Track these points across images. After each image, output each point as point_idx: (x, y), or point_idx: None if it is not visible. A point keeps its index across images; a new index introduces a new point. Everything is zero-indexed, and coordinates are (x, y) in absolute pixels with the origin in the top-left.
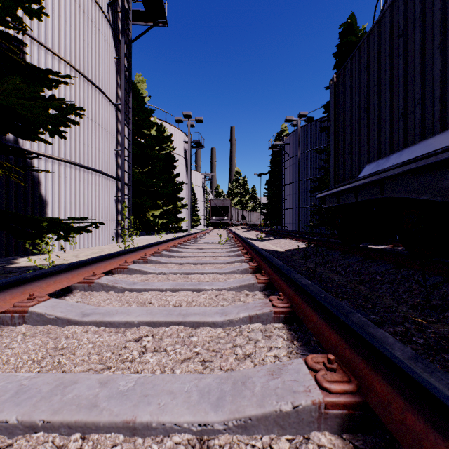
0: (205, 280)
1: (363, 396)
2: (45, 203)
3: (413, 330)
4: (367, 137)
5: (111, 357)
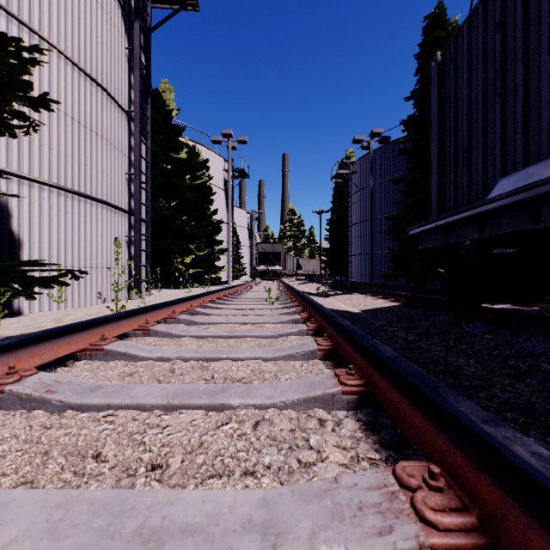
0: (238, 377)
1: None
2: (18, 243)
3: None
4: (502, 135)
5: None
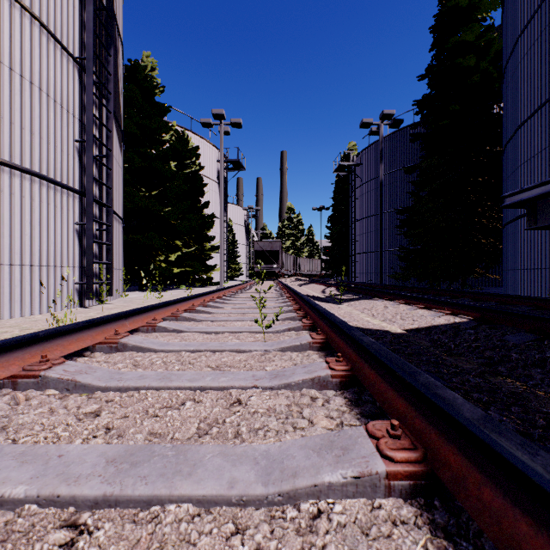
0: None
1: None
2: None
3: None
4: None
5: None
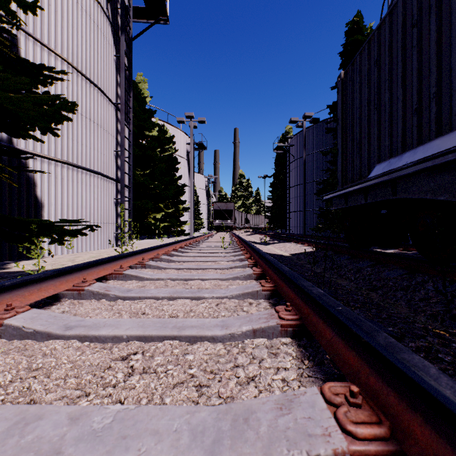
0: (206, 287)
1: (399, 444)
2: (40, 205)
3: (437, 344)
4: (378, 135)
5: (92, 380)
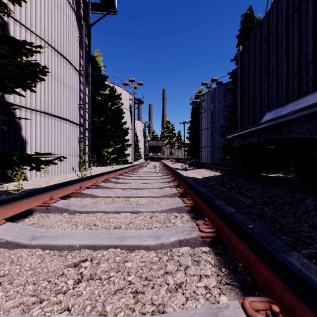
0: (142, 203)
1: None
2: (25, 142)
3: None
4: (267, 92)
5: (47, 287)
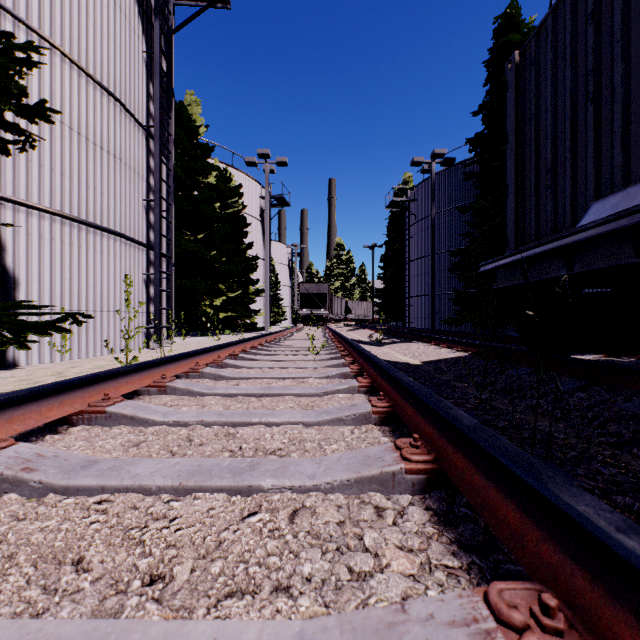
0: (273, 447)
1: None
2: (13, 281)
3: None
4: (596, 149)
5: None
